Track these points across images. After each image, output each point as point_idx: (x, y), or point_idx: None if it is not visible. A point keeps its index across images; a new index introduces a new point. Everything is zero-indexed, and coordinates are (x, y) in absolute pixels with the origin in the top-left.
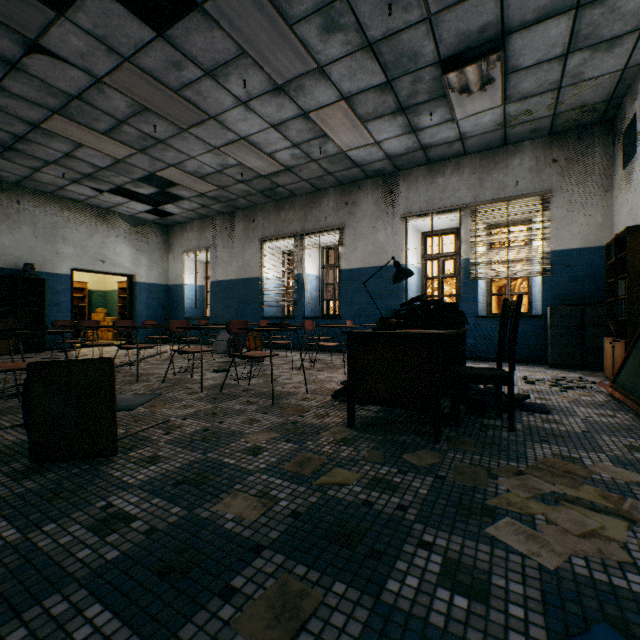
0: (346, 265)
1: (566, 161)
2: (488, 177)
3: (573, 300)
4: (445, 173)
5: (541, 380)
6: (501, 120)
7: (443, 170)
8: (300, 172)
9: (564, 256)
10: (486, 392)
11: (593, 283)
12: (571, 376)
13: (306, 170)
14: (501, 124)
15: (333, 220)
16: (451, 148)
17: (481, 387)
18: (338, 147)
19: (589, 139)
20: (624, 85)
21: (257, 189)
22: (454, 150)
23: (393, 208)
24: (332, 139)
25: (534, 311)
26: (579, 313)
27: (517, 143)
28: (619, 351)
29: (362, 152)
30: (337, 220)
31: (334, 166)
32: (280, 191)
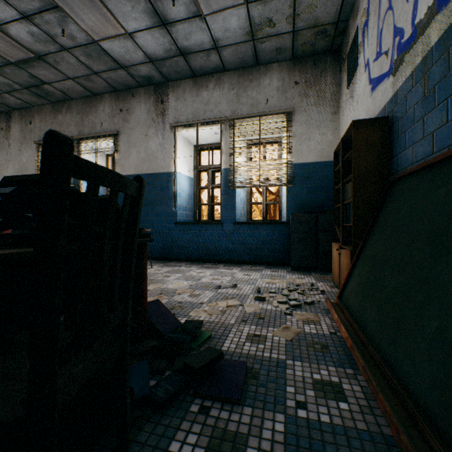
0: (121, 171)
1: (305, 84)
2: (244, 93)
3: (311, 208)
4: (209, 87)
5: (274, 292)
6: (248, 28)
7: (207, 84)
8: (58, 65)
9: (304, 169)
10: (171, 341)
11: (325, 193)
12: (305, 282)
13: (64, 63)
14: (249, 34)
15: (109, 126)
16: (210, 59)
17: (196, 314)
18: (85, 32)
19: (322, 66)
20: (349, 3)
21: (19, 83)
22: (214, 62)
23: (164, 117)
24: (70, 16)
25: (283, 218)
26: (314, 219)
27: (267, 64)
28: (345, 260)
29: (118, 46)
30: (112, 126)
31: (95, 62)
32: (50, 90)
